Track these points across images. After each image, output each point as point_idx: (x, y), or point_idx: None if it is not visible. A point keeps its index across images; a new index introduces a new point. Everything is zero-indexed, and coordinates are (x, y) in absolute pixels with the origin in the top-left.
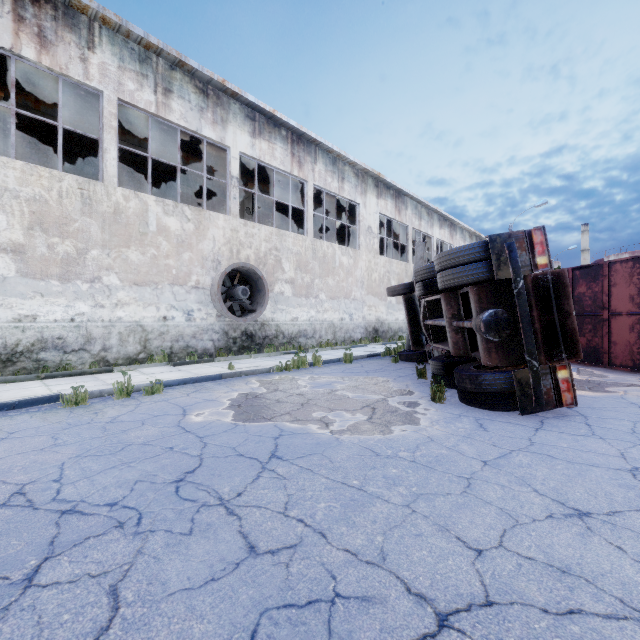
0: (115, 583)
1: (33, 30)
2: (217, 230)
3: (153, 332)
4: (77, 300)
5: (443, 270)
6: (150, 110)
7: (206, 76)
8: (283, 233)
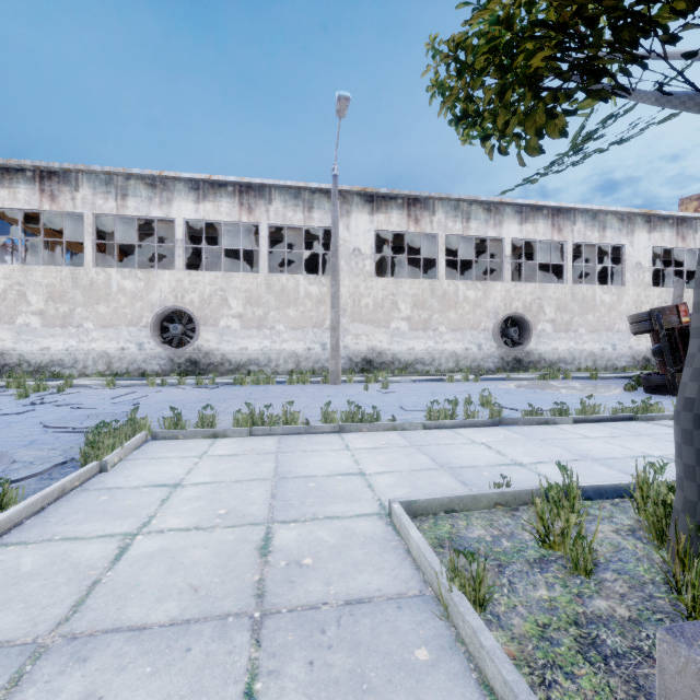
0: (501, 396)
1: (413, 218)
2: (496, 293)
3: (461, 356)
4: (428, 340)
5: (631, 324)
6: (459, 234)
7: (490, 201)
8: (544, 286)
